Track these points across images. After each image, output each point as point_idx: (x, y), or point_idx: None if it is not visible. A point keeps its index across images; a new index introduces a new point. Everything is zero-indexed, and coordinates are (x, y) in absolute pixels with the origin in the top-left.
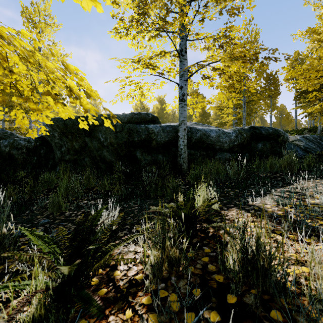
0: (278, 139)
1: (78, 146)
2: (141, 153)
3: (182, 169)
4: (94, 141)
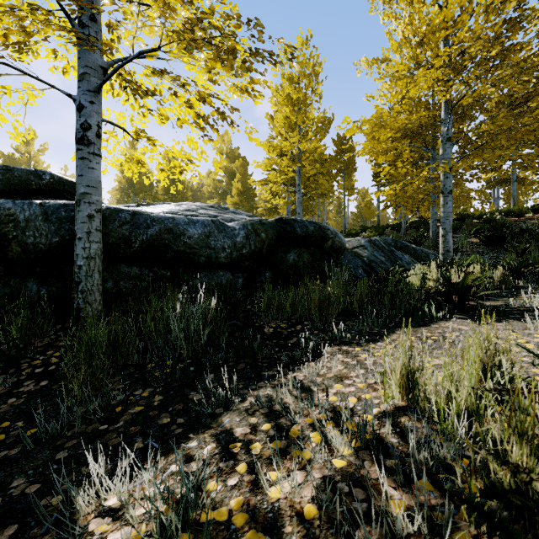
0: (325, 244)
1: None
2: None
3: (82, 319)
4: None
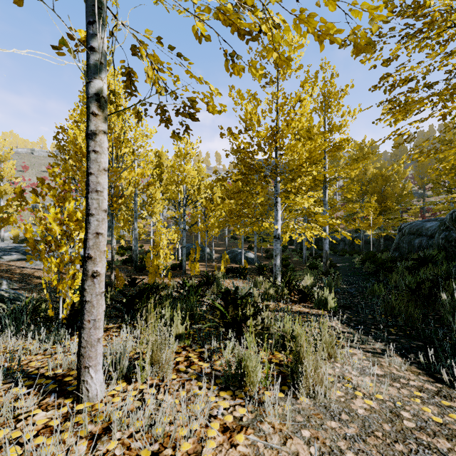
0: None
1: None
2: None
3: None
4: None
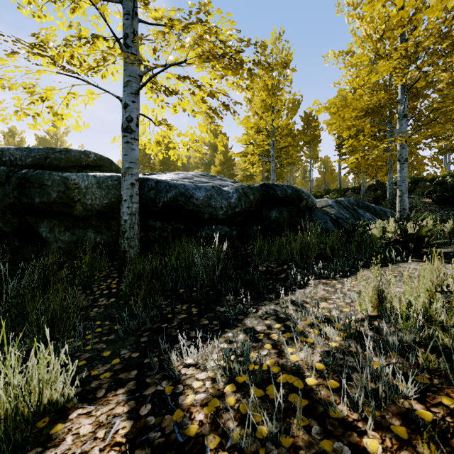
0: (300, 204)
1: None
2: (51, 228)
3: (127, 259)
4: None
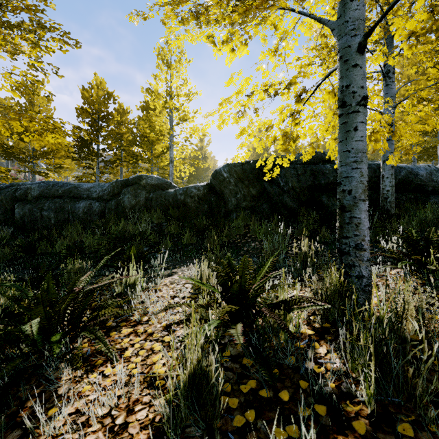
0: None
1: (255, 191)
2: (328, 198)
3: (390, 215)
4: (273, 186)
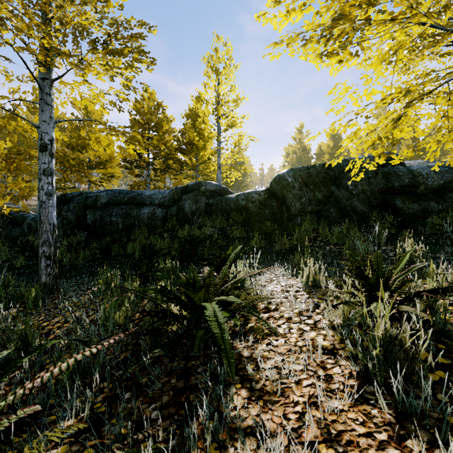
0: None
1: (321, 196)
2: (402, 201)
3: None
4: (341, 190)
